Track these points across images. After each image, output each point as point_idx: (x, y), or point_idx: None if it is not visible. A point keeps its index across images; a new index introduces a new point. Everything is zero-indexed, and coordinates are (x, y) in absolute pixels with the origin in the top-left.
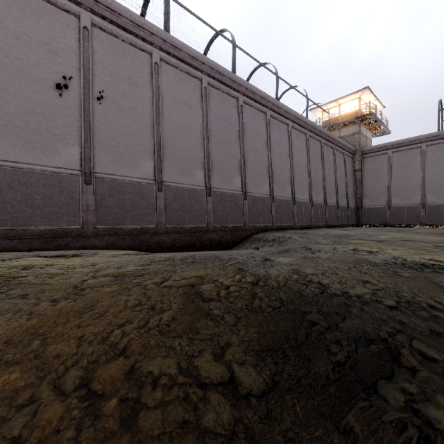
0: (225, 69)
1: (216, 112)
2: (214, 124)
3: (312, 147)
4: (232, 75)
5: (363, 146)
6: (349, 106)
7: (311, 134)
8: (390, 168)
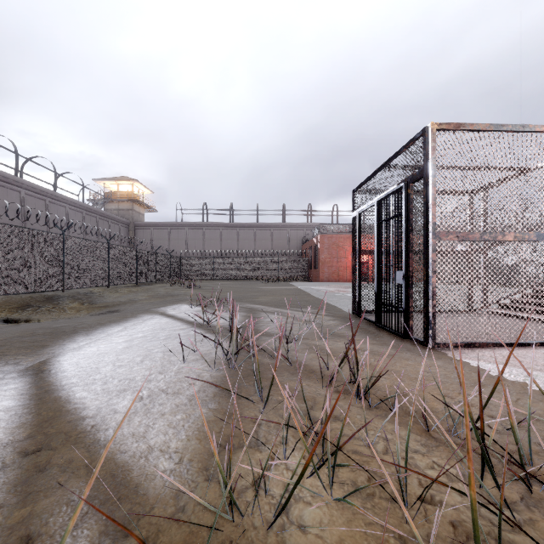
0: (10, 175)
1: (2, 203)
2: (0, 212)
3: (89, 222)
4: (16, 178)
5: (137, 219)
6: (127, 186)
7: (88, 213)
8: (152, 239)
